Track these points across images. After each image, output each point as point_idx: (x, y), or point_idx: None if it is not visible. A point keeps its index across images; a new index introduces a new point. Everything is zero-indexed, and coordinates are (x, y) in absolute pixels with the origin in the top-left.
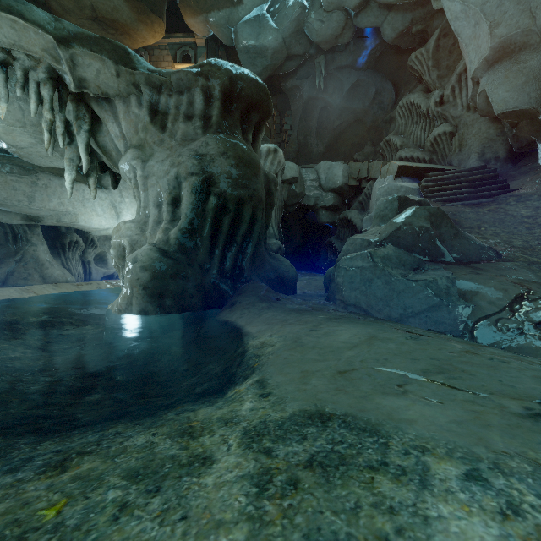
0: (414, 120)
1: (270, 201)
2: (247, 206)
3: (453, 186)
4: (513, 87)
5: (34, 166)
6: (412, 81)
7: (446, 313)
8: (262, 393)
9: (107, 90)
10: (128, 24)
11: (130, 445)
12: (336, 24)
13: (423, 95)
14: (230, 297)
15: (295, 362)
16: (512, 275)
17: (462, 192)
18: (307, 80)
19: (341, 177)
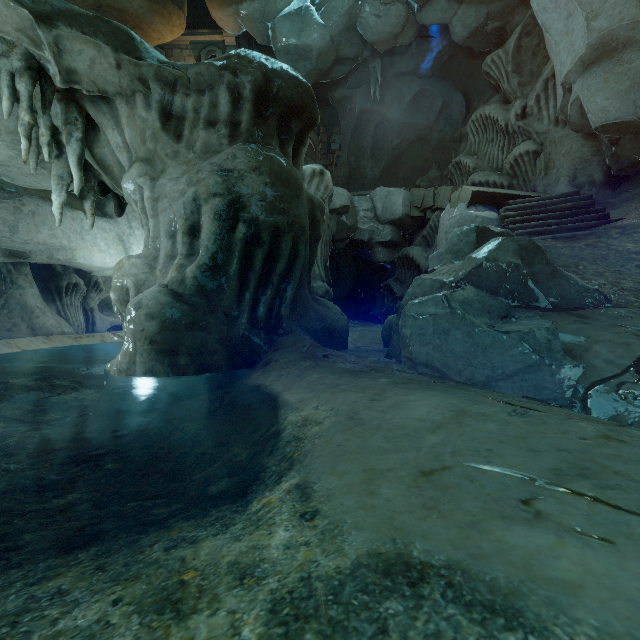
0: (490, 137)
1: (315, 232)
2: (286, 237)
3: (540, 216)
4: (615, 94)
5: (17, 188)
6: (486, 91)
7: (549, 375)
8: (304, 511)
9: (105, 86)
10: (140, 15)
11: (68, 626)
12: (395, 19)
13: (500, 106)
14: (264, 354)
15: (353, 452)
16: (631, 325)
17: (552, 223)
18: (359, 90)
19: (401, 206)
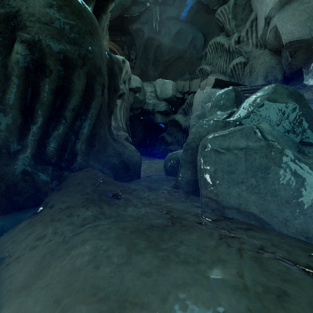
0: (219, 55)
1: (113, 83)
2: (78, 71)
3: None
4: (298, 22)
5: None
6: (215, 33)
7: None
8: None
9: None
10: None
11: None
12: None
13: (225, 37)
14: (51, 192)
15: None
16: None
17: None
18: (147, 25)
19: (171, 90)
